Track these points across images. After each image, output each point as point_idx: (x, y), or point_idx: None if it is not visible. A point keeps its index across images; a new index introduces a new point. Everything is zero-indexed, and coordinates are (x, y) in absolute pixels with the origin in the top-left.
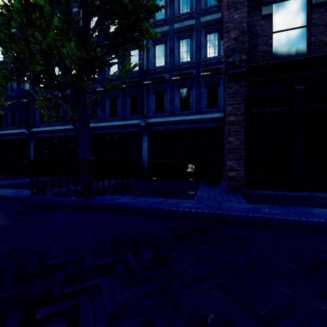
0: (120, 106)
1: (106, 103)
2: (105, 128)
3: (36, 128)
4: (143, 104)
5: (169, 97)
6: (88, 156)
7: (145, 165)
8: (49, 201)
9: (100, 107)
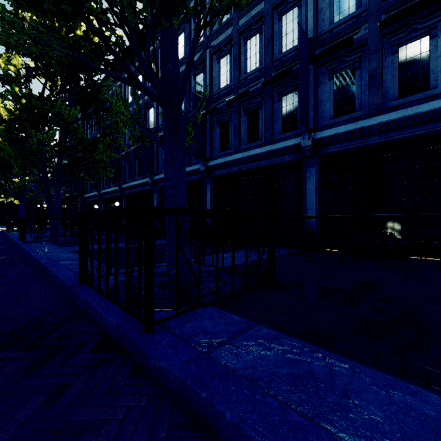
0: (263, 121)
1: (242, 122)
2: (240, 162)
3: (158, 175)
4: (307, 105)
5: (369, 74)
6: (180, 204)
7: (312, 224)
8: (88, 307)
9: (233, 129)
